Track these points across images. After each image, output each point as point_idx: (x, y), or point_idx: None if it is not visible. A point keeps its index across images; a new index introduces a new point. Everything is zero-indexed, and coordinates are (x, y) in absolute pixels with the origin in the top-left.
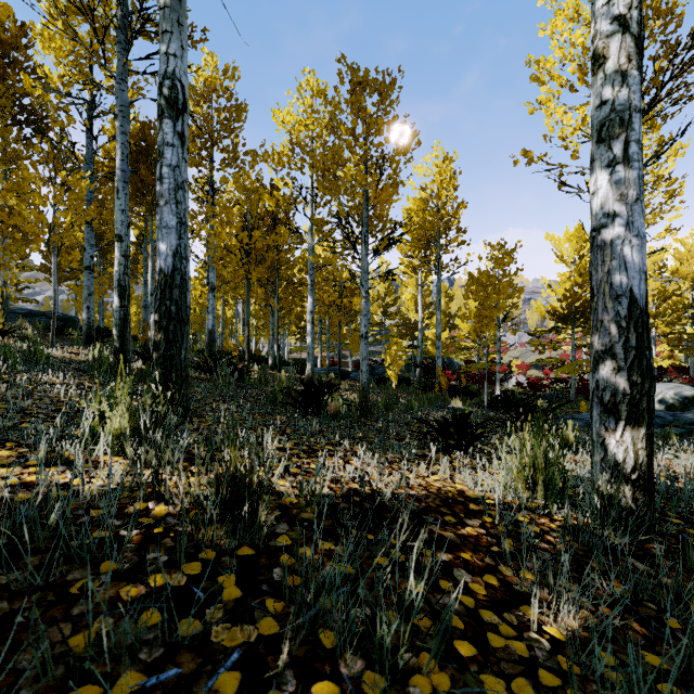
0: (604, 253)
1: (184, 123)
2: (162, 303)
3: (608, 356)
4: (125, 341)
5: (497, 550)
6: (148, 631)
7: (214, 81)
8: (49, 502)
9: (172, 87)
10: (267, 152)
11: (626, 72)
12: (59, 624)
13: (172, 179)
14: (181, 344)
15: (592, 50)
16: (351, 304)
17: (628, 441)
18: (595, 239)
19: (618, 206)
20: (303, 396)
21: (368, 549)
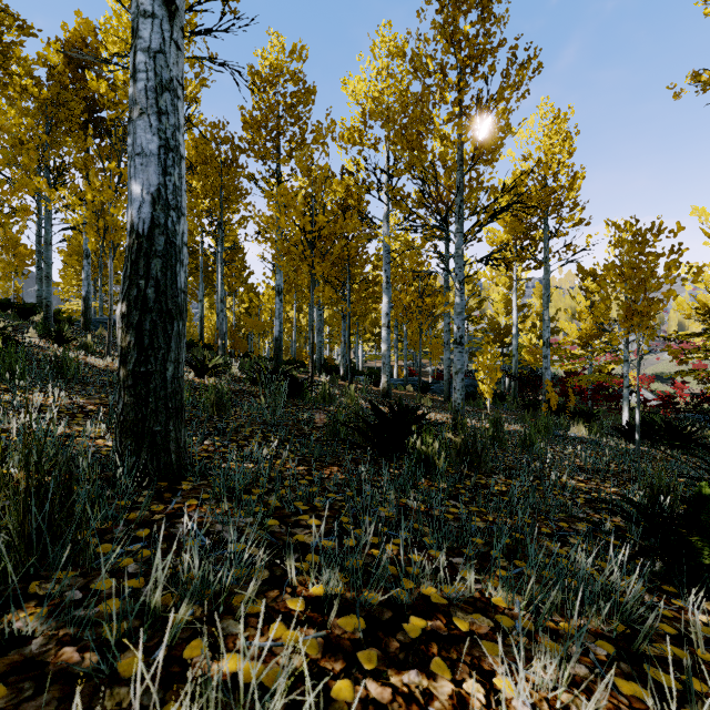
0: None
1: None
2: (131, 282)
3: None
4: None
5: None
6: None
7: (279, 63)
8: None
9: None
10: (333, 121)
11: None
12: None
13: (152, 72)
14: (166, 353)
15: None
16: (434, 305)
17: None
18: None
19: None
20: (374, 432)
21: None
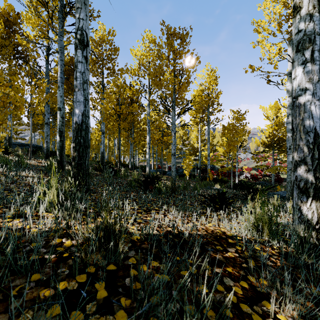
0: (300, 109)
1: (87, 51)
2: (76, 138)
3: (302, 163)
4: (62, 156)
5: (245, 266)
6: (52, 319)
7: (103, 37)
8: (8, 239)
9: (81, 34)
10: (128, 68)
11: (312, 14)
12: (1, 314)
13: (81, 78)
14: (86, 157)
15: (293, 4)
16: (167, 139)
17: (314, 208)
18: (295, 102)
19: (308, 84)
20: (144, 183)
21: (177, 265)
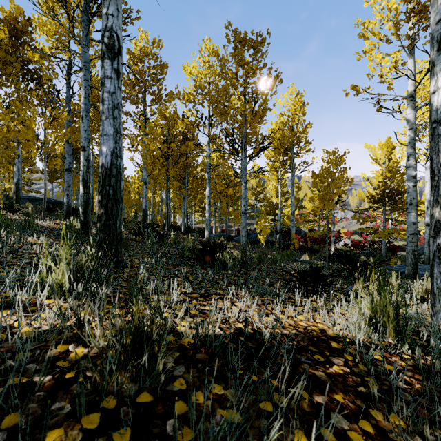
0: None
1: (119, 62)
2: (103, 187)
3: None
4: (87, 215)
5: (363, 390)
6: None
7: (146, 49)
8: None
9: (111, 37)
10: (179, 92)
11: None
12: None
13: (111, 101)
14: (117, 216)
15: None
16: (235, 192)
17: None
18: (436, 129)
19: None
20: (202, 253)
21: (253, 392)
